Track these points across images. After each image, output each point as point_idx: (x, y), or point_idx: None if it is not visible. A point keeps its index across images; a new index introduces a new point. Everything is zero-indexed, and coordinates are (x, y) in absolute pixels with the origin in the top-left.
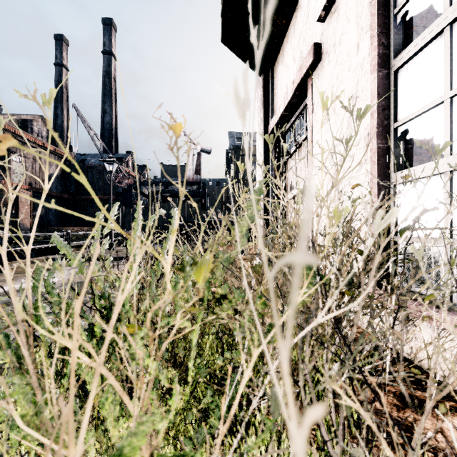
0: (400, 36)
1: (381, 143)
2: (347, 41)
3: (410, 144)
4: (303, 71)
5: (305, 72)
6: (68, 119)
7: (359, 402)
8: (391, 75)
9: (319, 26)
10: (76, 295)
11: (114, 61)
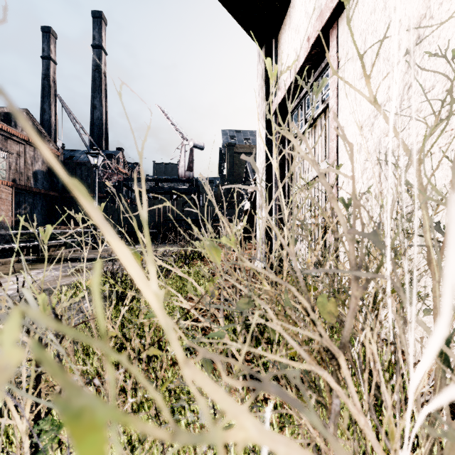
0: None
1: None
2: None
3: None
4: (326, 15)
5: (329, 17)
6: (56, 114)
7: None
8: None
9: None
10: None
11: (104, 55)
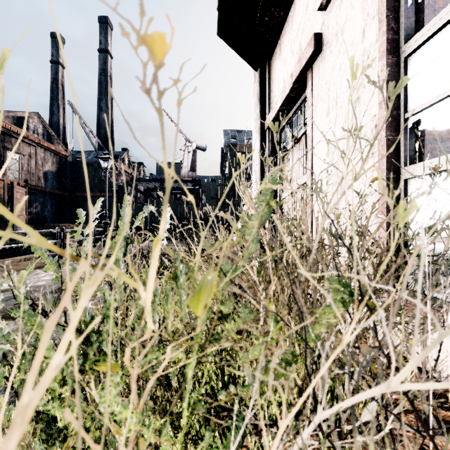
0: (411, 20)
1: (391, 135)
2: (351, 29)
3: (421, 136)
4: (303, 62)
5: (305, 64)
6: (64, 116)
7: (377, 425)
8: (401, 62)
9: (320, 16)
10: (39, 315)
11: (110, 58)
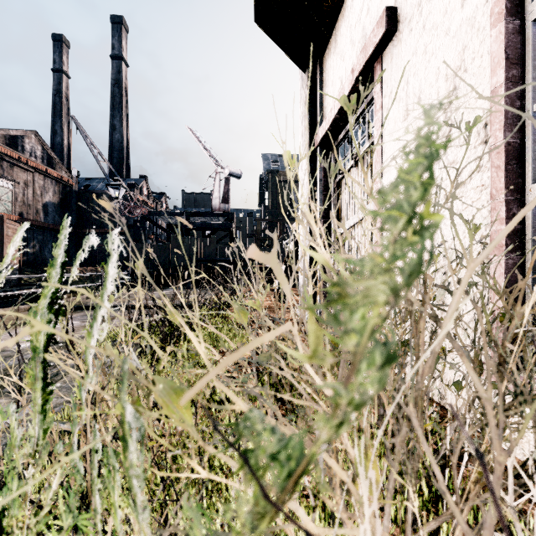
0: None
1: (511, 136)
2: None
3: None
4: (369, 50)
5: (373, 51)
6: (69, 136)
7: None
8: (527, 27)
9: None
10: None
11: (125, 67)
